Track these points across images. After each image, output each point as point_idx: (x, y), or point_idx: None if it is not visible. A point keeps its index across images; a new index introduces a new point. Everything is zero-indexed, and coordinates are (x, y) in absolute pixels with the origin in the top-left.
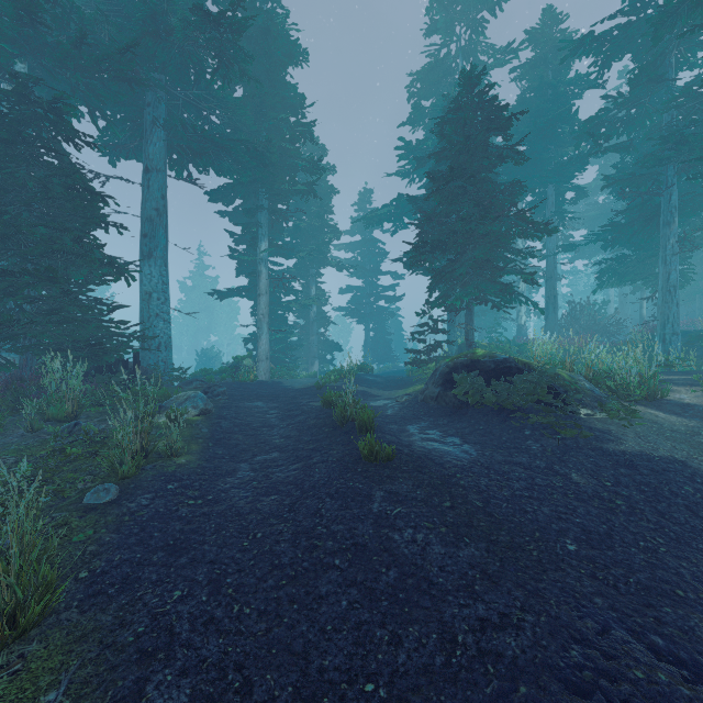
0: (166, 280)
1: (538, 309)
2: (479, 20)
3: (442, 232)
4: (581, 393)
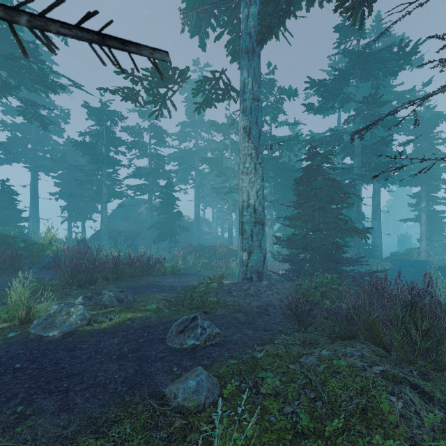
0: (380, 225)
1: None
2: None
3: None
4: None
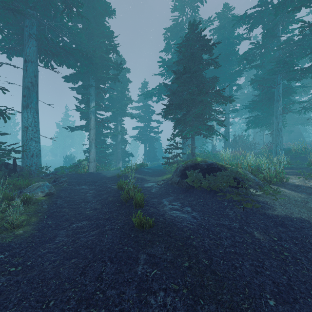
0: (37, 120)
1: (225, 138)
2: (196, 6)
3: (180, 100)
4: (251, 182)
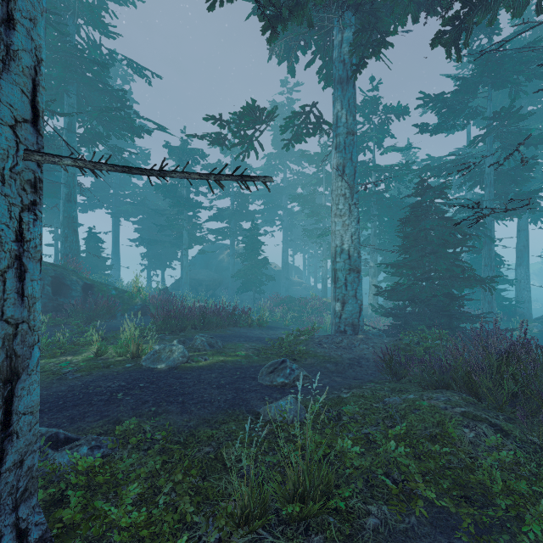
0: (527, 274)
1: None
2: None
3: None
4: None
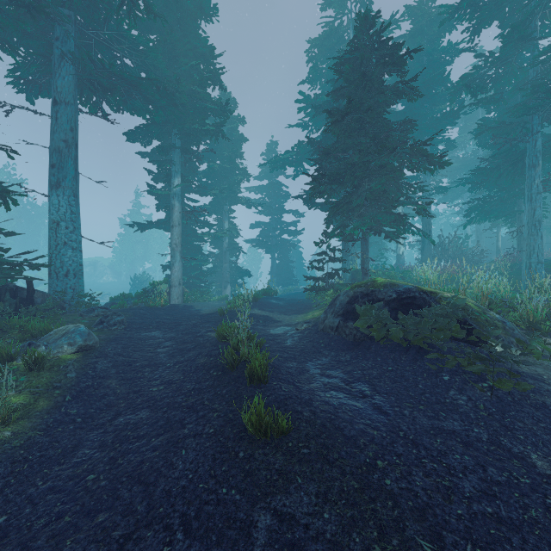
0: (75, 210)
1: (429, 239)
2: None
3: (339, 167)
4: (500, 329)
